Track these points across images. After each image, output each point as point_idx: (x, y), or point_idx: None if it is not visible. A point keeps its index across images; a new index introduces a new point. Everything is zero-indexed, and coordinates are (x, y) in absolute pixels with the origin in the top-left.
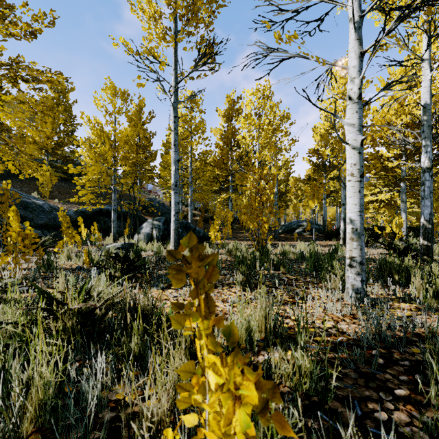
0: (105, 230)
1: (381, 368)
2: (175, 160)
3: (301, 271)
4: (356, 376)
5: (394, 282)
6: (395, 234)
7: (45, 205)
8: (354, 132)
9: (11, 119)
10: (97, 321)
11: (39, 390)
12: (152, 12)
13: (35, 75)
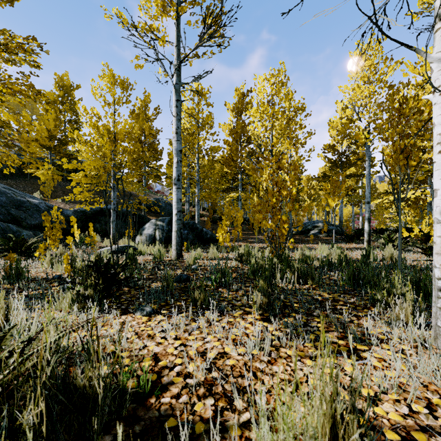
0: (106, 231)
1: None
2: (177, 151)
3: (339, 287)
4: None
5: None
6: (426, 236)
7: (41, 204)
8: None
9: None
10: None
11: None
12: None
13: (3, 42)
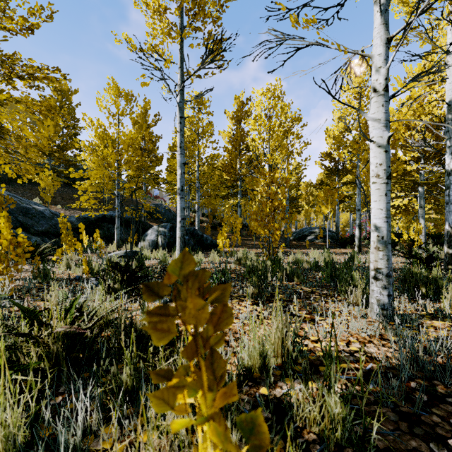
0: (108, 237)
1: (427, 409)
2: (181, 163)
3: (317, 282)
4: (396, 419)
5: (421, 295)
6: (413, 241)
7: (46, 211)
8: (380, 128)
9: (7, 119)
10: (87, 344)
11: (0, 444)
12: (156, 5)
13: (30, 72)
